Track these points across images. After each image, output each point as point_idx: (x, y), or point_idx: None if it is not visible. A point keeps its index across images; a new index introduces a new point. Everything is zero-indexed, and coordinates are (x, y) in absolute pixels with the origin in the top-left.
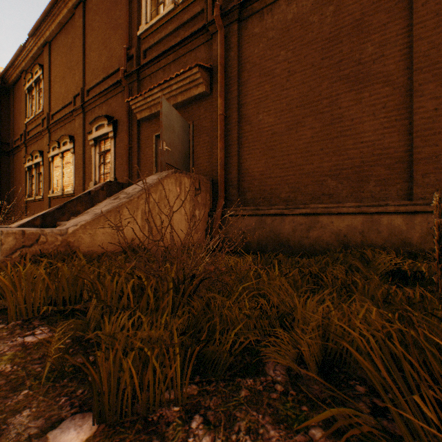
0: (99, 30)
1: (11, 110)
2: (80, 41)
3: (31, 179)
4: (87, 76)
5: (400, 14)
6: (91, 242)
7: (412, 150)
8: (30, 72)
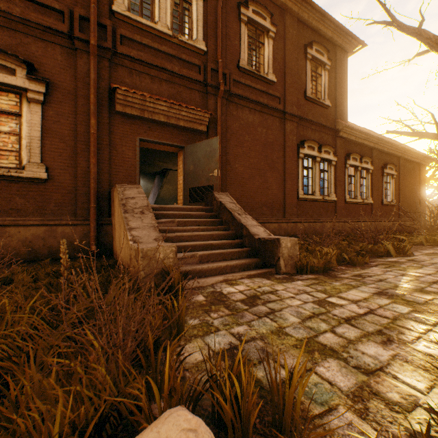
0: None
1: None
2: None
3: None
4: None
5: (281, 149)
6: None
7: (285, 200)
8: None
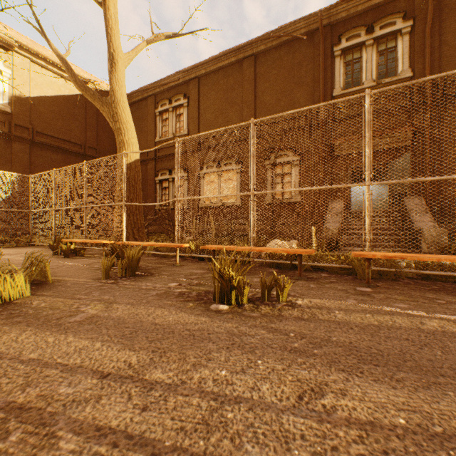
0: (275, 81)
1: None
2: (250, 85)
3: (162, 191)
4: (258, 113)
5: None
6: None
7: None
8: (167, 99)
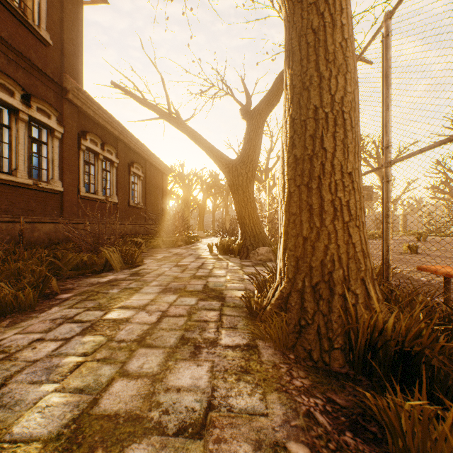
0: None
1: None
2: None
3: None
4: None
5: None
6: None
7: None
8: None
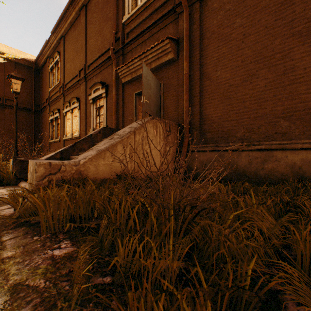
0: (95, 23)
1: (40, 83)
2: (83, 32)
3: (52, 128)
4: (88, 56)
5: None
6: (95, 171)
7: None
8: (52, 58)
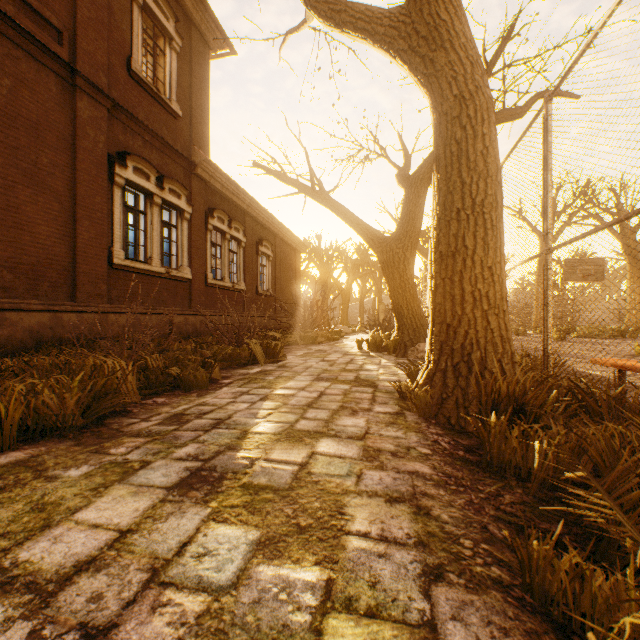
0: None
1: None
2: None
3: None
4: None
5: (67, 150)
6: None
7: (77, 264)
8: None
